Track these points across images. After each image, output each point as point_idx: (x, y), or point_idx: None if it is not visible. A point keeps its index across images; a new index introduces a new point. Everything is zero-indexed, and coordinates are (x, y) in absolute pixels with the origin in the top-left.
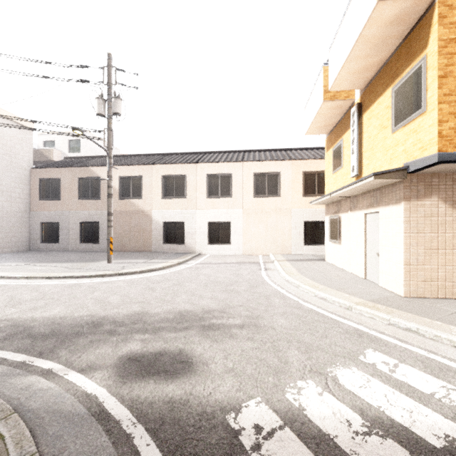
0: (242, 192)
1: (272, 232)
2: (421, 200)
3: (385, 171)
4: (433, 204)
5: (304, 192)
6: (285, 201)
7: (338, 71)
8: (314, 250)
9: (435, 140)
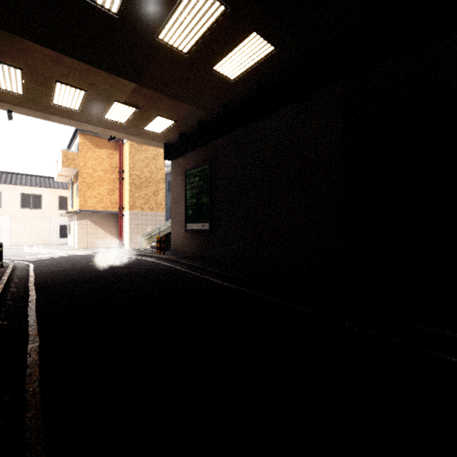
0: (11, 204)
1: (36, 231)
2: (83, 220)
3: (70, 211)
4: (86, 222)
5: (60, 207)
6: (46, 212)
7: (59, 172)
8: (66, 241)
9: (79, 206)
